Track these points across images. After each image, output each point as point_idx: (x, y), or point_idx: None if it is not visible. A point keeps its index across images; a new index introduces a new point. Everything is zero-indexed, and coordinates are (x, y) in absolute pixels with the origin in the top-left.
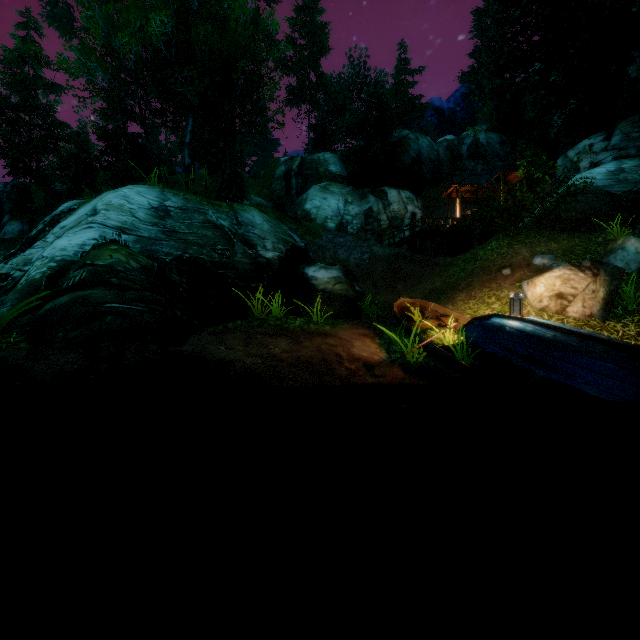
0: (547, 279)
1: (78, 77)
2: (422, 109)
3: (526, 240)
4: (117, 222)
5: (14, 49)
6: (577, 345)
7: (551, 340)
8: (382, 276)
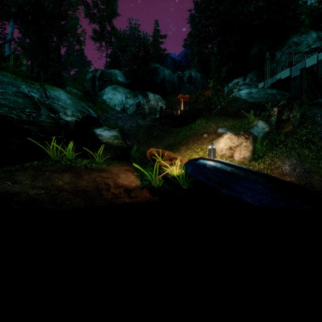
0: (225, 139)
1: None
2: (166, 56)
3: (214, 120)
4: None
5: None
6: (243, 175)
7: (230, 172)
8: (143, 136)
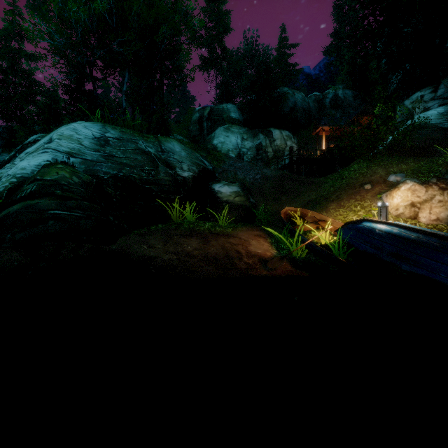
0: (403, 191)
1: (40, 39)
2: (297, 73)
3: (381, 163)
4: (67, 148)
5: (3, 29)
6: (438, 245)
7: (416, 240)
8: (270, 191)
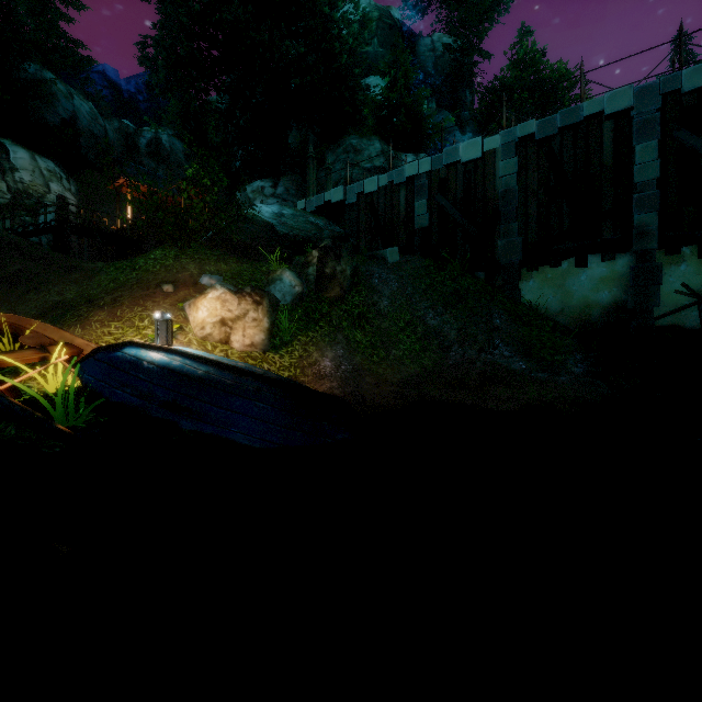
0: (211, 301)
1: None
2: (82, 61)
3: (196, 255)
4: None
5: None
6: (232, 383)
7: (202, 378)
8: None
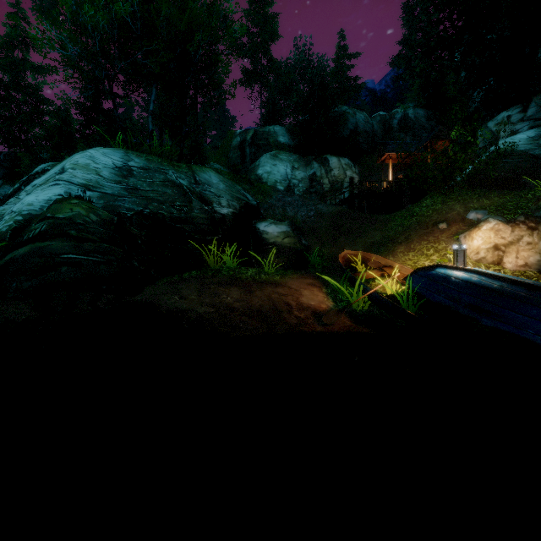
0: (485, 232)
1: (50, 49)
2: (358, 88)
3: (459, 197)
4: (82, 180)
5: (5, 35)
6: (526, 295)
7: (499, 290)
8: (326, 231)
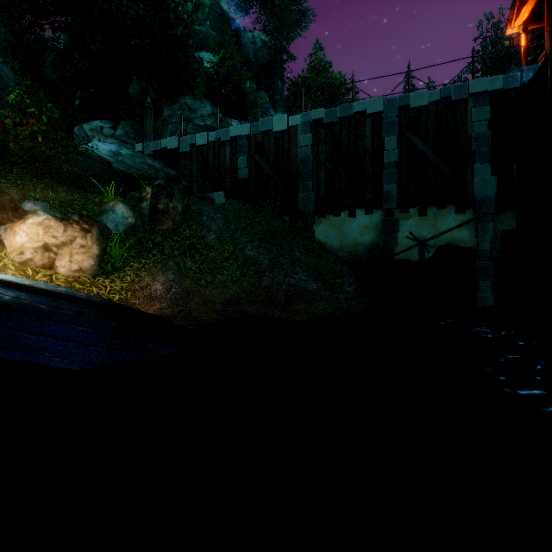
0: (31, 226)
1: None
2: None
3: (19, 181)
4: None
5: None
6: (47, 308)
7: (9, 304)
8: None
